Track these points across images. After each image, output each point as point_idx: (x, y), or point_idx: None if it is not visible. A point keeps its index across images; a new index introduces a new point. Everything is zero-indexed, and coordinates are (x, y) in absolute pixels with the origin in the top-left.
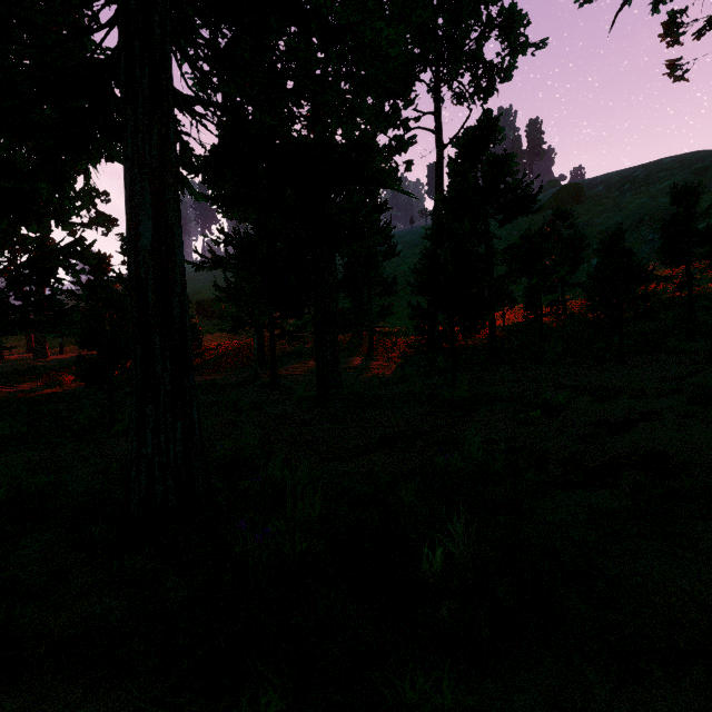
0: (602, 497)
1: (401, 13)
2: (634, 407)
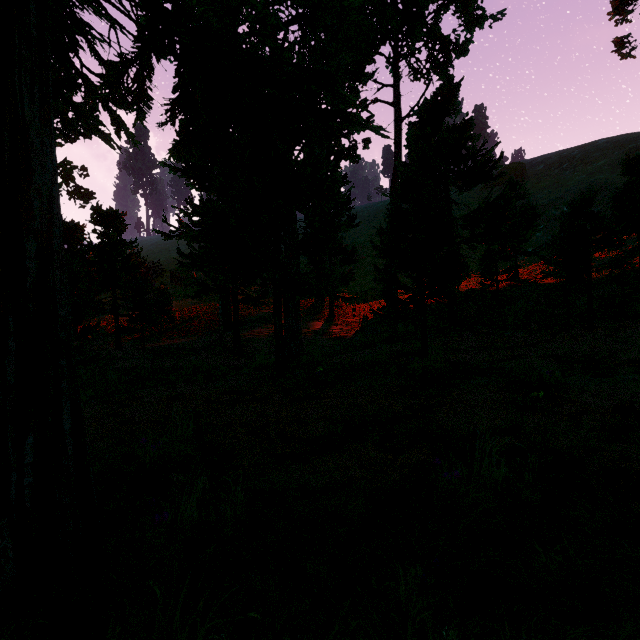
0: None
1: None
2: None
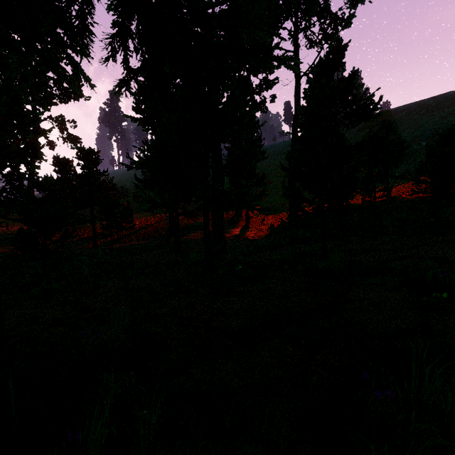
0: None
1: None
2: None
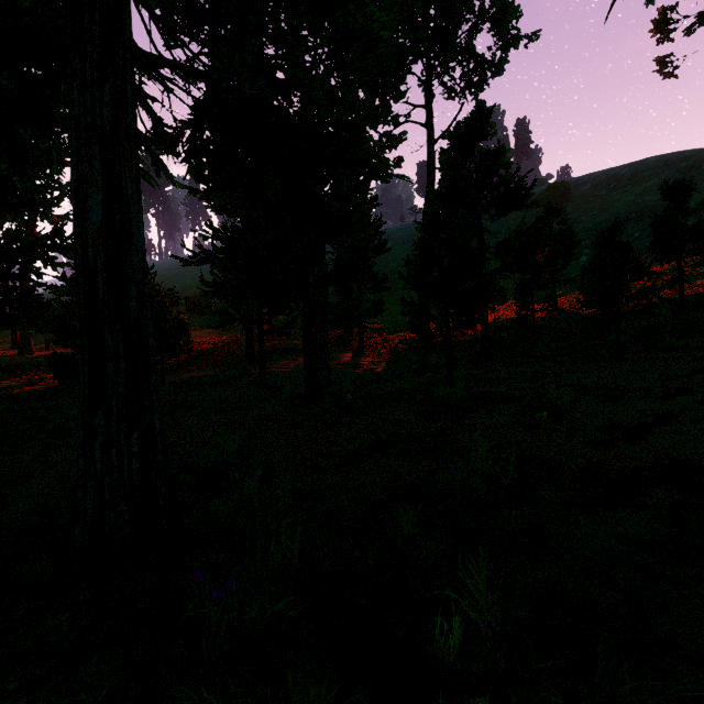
0: (636, 522)
1: (392, 4)
2: (645, 409)
